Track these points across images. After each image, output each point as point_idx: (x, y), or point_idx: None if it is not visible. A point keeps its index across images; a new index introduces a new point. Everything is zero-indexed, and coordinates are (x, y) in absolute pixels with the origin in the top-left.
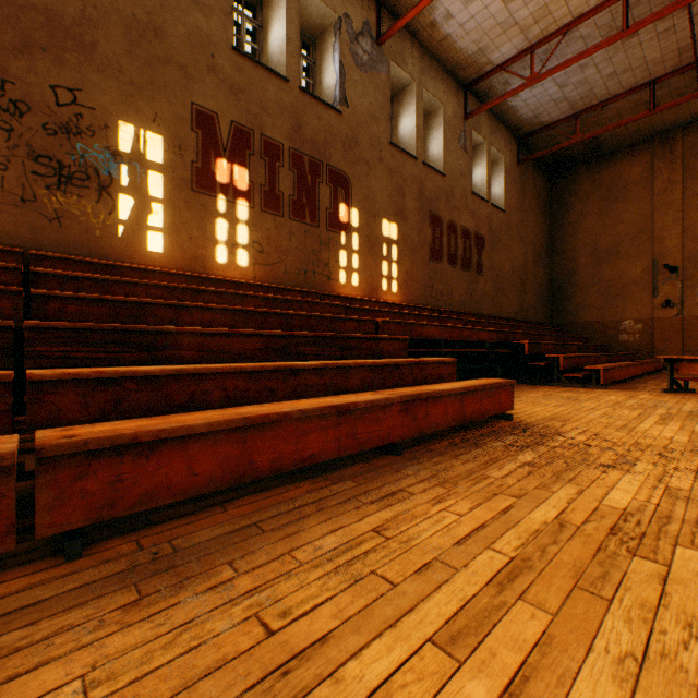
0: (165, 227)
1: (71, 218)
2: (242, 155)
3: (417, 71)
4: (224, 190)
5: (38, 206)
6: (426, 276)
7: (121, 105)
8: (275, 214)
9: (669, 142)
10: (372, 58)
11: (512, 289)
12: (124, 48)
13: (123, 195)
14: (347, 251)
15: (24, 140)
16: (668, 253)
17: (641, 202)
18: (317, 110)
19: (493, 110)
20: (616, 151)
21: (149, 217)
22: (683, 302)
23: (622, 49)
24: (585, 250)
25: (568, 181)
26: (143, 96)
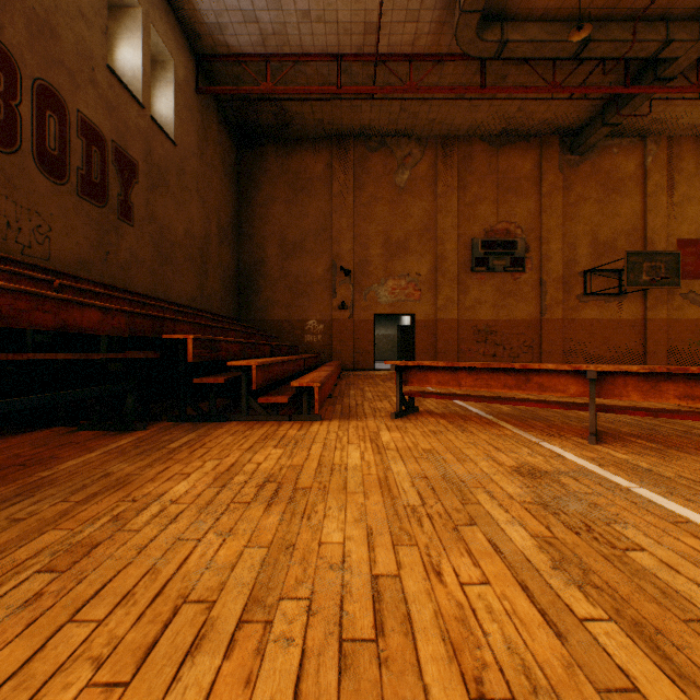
0: None
1: None
2: None
3: None
4: None
5: None
6: None
7: None
8: None
9: (345, 147)
10: None
11: (188, 264)
12: None
13: None
14: None
15: None
16: (344, 256)
17: (324, 200)
18: None
19: None
20: (303, 139)
21: None
22: (354, 305)
23: None
24: (274, 239)
25: (258, 156)
26: None
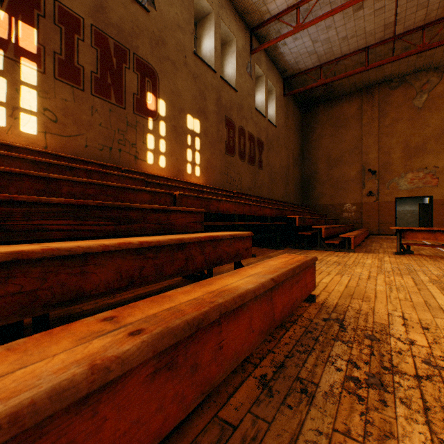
0: None
1: None
2: (28, 12)
3: (216, 3)
4: None
5: None
6: (223, 165)
7: None
8: (73, 86)
9: (371, 93)
10: None
11: (280, 181)
12: None
13: None
14: (154, 135)
15: None
16: (370, 162)
17: (355, 129)
18: (124, 0)
19: (269, 54)
20: (341, 96)
21: None
22: (378, 193)
23: (353, 18)
24: (323, 158)
25: (313, 113)
26: None
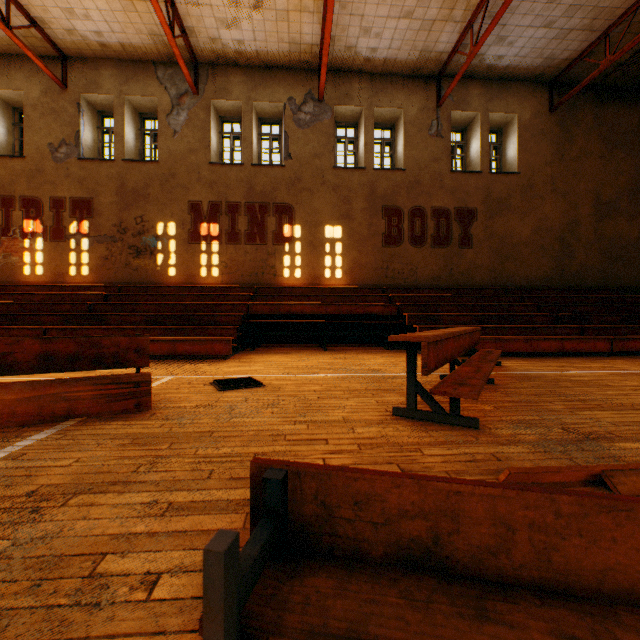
0: (177, 264)
1: (141, 268)
2: (215, 217)
3: (366, 98)
4: (205, 239)
5: (131, 266)
6: (379, 260)
7: (159, 215)
8: (235, 244)
9: None
10: (314, 114)
11: (536, 254)
12: (160, 190)
13: (160, 254)
14: (291, 255)
15: (127, 242)
16: None
17: None
18: (266, 172)
19: (488, 77)
20: None
21: (170, 261)
22: None
23: None
24: None
25: None
26: (167, 207)
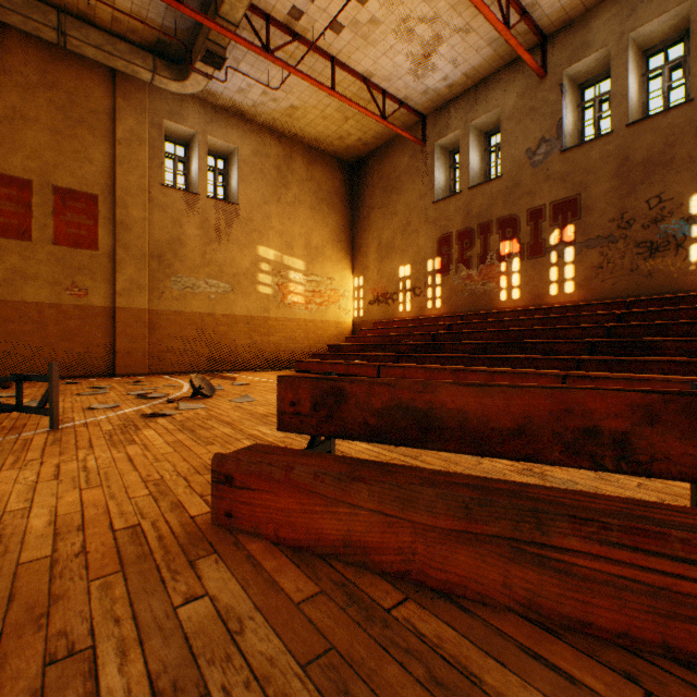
0: None
1: (656, 272)
2: None
3: None
4: None
5: (638, 271)
6: None
7: (691, 184)
8: None
9: None
10: None
11: None
12: (694, 144)
13: (693, 245)
14: None
15: (631, 239)
16: None
17: None
18: None
19: None
20: None
21: None
22: None
23: None
24: None
25: None
26: None
